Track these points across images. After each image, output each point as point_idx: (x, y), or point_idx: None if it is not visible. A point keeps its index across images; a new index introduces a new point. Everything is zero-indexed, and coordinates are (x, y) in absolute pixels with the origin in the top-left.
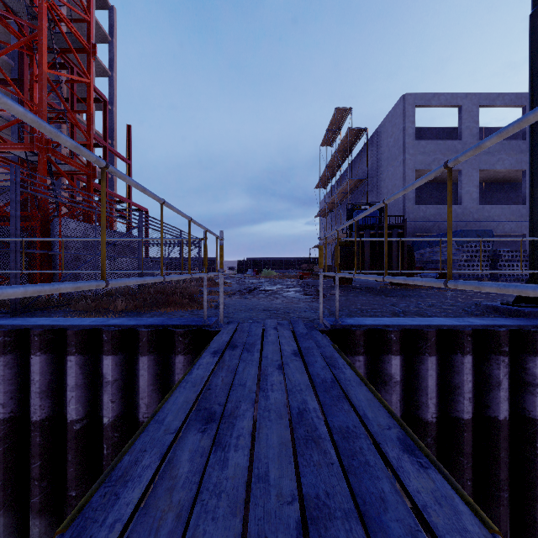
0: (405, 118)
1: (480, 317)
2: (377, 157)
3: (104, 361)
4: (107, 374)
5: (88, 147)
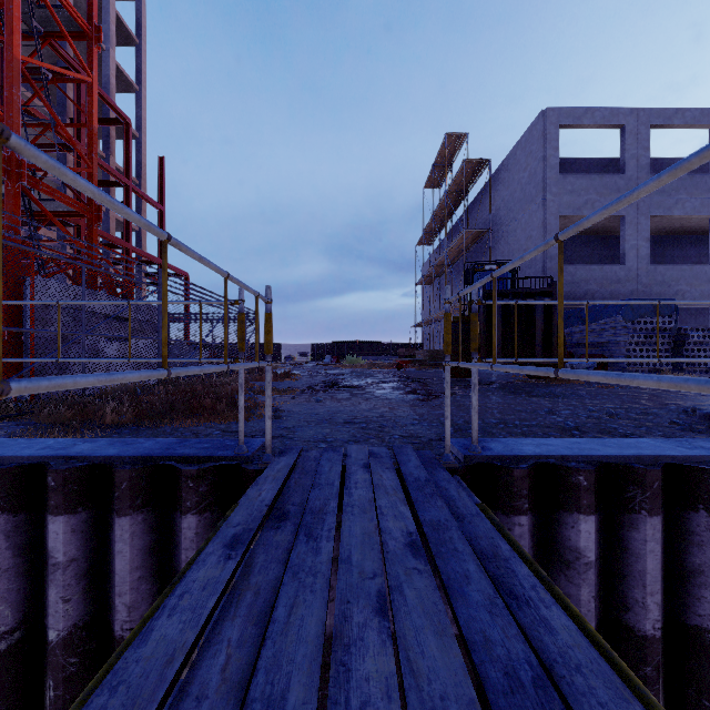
0: (546, 142)
1: (709, 436)
2: (505, 200)
3: (50, 527)
4: (54, 550)
5: (89, 177)
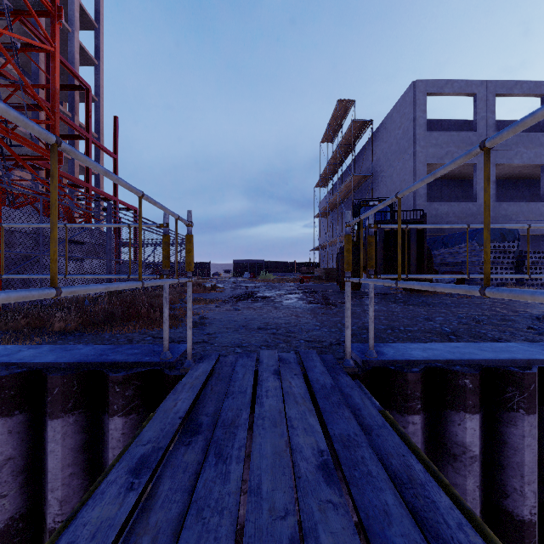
0: (416, 106)
1: None
2: (384, 151)
3: None
4: None
5: (52, 128)
